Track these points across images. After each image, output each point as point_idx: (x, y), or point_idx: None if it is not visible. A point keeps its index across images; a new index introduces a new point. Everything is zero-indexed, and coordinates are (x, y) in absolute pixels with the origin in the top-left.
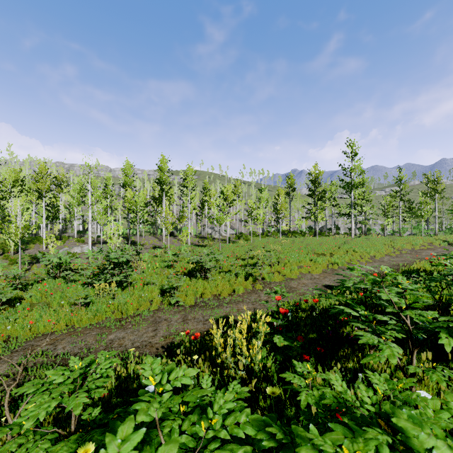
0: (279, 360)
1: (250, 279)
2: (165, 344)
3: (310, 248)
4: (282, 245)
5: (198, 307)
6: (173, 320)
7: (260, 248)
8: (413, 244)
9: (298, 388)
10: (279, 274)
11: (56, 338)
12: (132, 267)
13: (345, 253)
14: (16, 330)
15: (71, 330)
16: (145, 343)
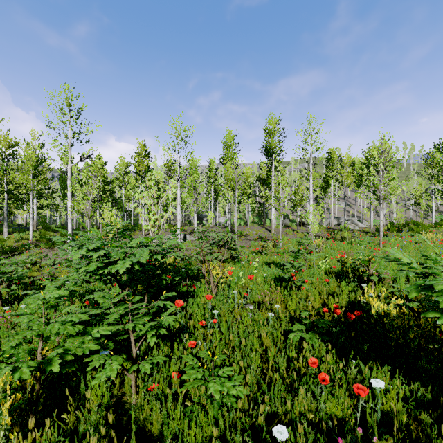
0: None
1: None
2: None
3: None
4: None
5: None
6: None
7: None
8: None
9: None
10: None
11: None
12: None
13: None
14: None
15: None
16: None
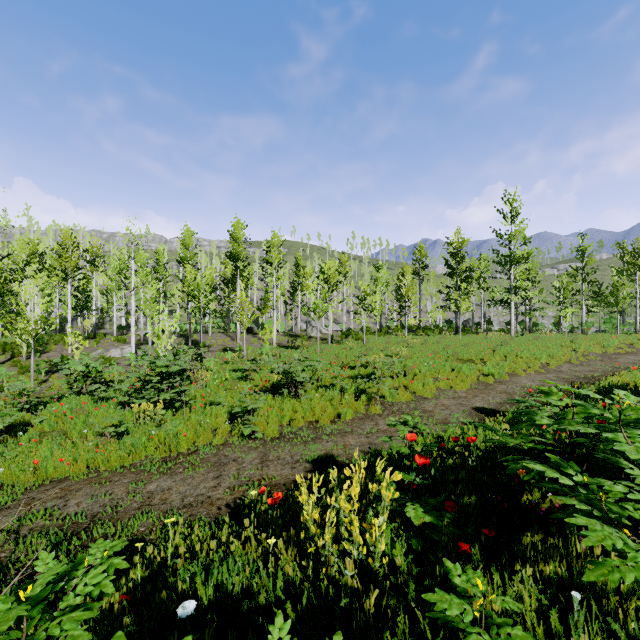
0: (417, 549)
1: (363, 398)
2: (233, 500)
3: (450, 351)
4: (408, 348)
5: (284, 441)
6: (245, 462)
7: (377, 352)
8: (603, 346)
9: (458, 620)
10: (407, 391)
11: (69, 488)
12: (190, 378)
13: (504, 358)
14: (14, 473)
15: (93, 475)
16: (201, 498)
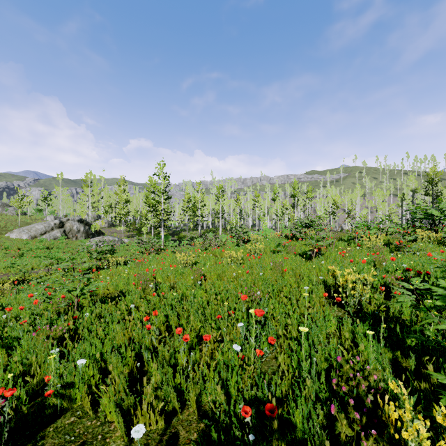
0: None
1: None
2: None
3: None
4: None
5: None
6: None
7: None
8: None
9: None
10: None
11: None
12: None
13: None
14: None
15: None
16: None
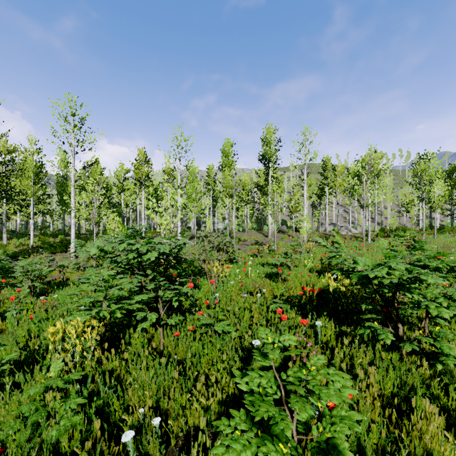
0: None
1: None
2: None
3: None
4: None
5: None
6: None
7: None
8: None
9: None
10: None
11: None
12: None
13: None
14: None
15: None
16: None
